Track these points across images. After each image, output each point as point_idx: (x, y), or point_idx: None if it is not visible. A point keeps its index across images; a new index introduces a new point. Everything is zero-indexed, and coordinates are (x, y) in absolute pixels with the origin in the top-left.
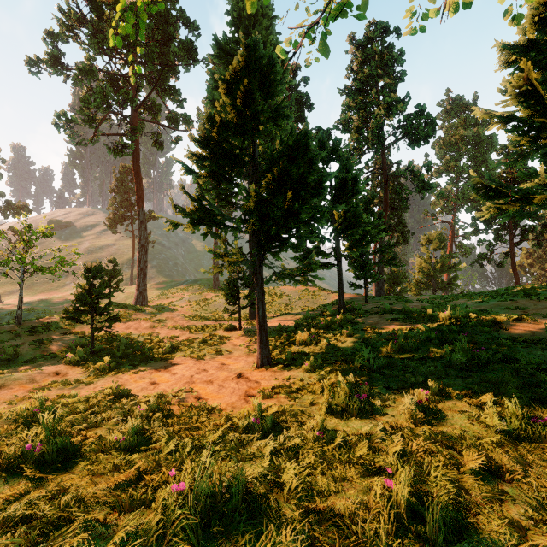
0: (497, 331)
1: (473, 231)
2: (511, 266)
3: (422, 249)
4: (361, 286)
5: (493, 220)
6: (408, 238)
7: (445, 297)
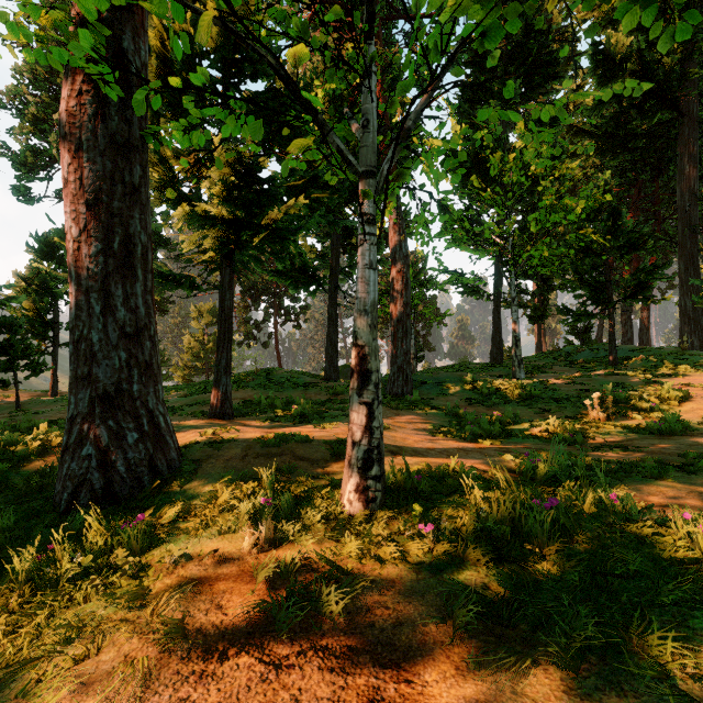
0: (27, 465)
1: (244, 306)
2: (275, 347)
3: (194, 324)
4: (11, 383)
5: (260, 296)
6: (166, 307)
7: (174, 388)
